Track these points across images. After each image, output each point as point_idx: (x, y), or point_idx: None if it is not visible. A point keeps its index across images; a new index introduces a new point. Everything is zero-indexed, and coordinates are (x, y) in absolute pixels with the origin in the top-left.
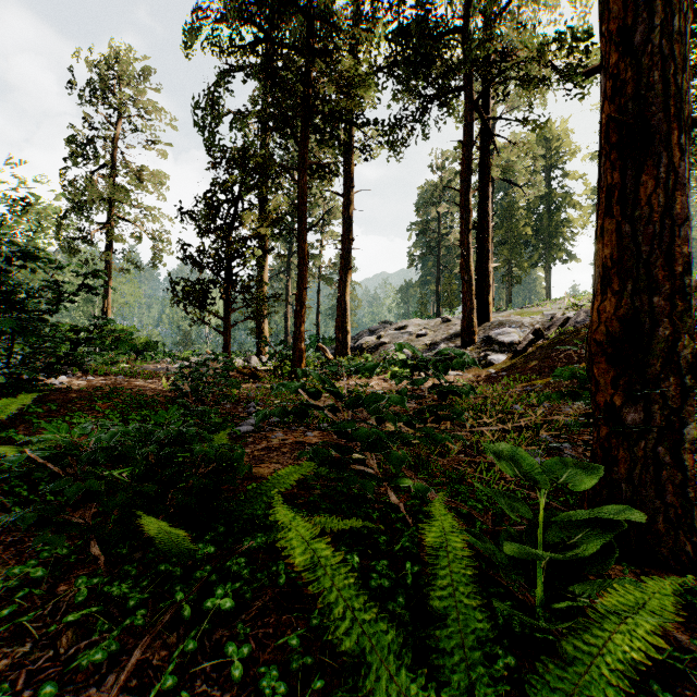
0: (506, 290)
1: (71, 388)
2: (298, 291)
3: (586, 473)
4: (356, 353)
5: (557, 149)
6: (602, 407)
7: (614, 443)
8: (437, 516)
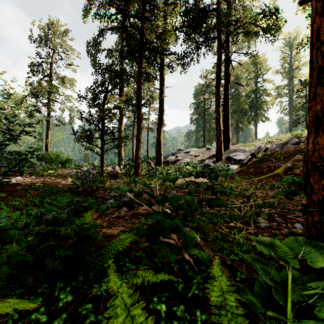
0: (236, 134)
1: (20, 183)
2: (137, 134)
3: (317, 251)
4: (165, 164)
5: (260, 68)
6: (316, 203)
7: (323, 225)
8: (216, 277)
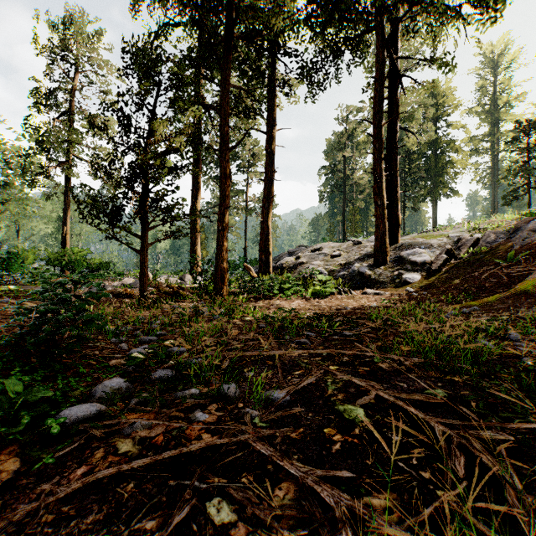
0: None
1: None
2: (220, 210)
3: None
4: (277, 272)
5: (442, 104)
6: None
7: None
8: None
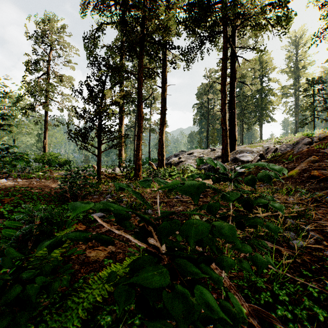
0: (240, 135)
1: None
2: (138, 133)
3: None
4: (168, 166)
5: (265, 67)
6: None
7: None
8: None
